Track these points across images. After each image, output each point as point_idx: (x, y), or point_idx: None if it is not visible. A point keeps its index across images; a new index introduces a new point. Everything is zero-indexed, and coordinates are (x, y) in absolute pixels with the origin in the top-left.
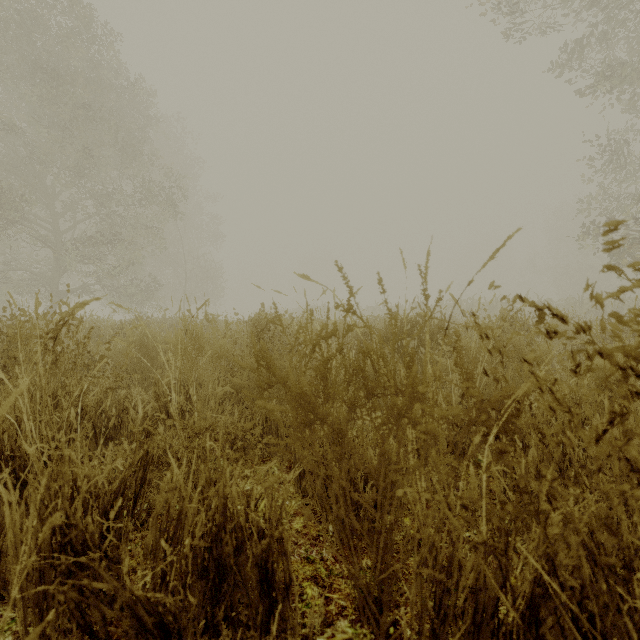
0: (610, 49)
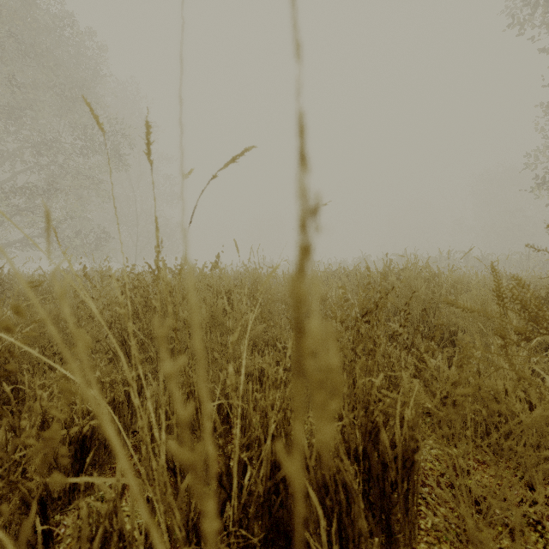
0: None
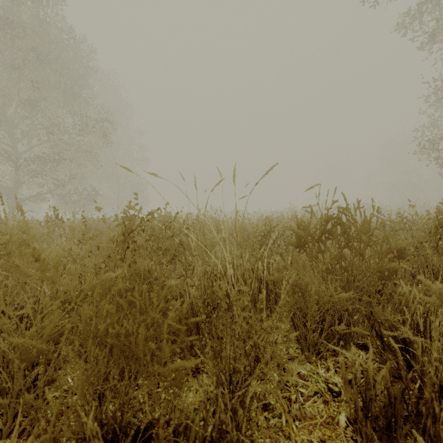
0: None
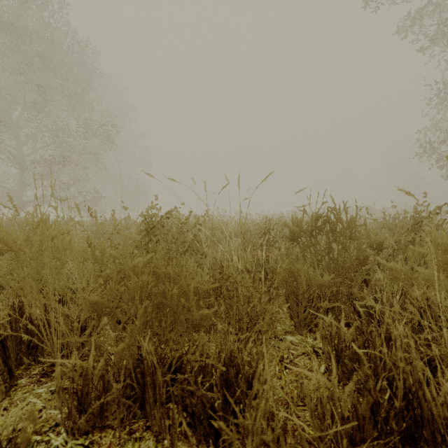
0: (443, 15)
